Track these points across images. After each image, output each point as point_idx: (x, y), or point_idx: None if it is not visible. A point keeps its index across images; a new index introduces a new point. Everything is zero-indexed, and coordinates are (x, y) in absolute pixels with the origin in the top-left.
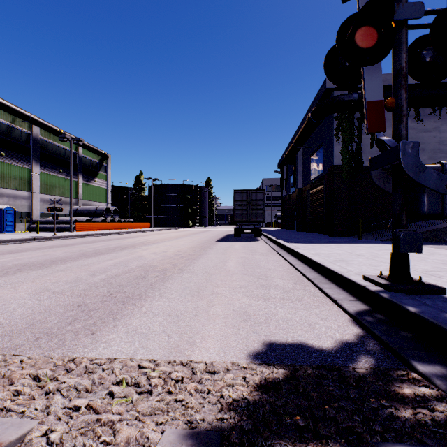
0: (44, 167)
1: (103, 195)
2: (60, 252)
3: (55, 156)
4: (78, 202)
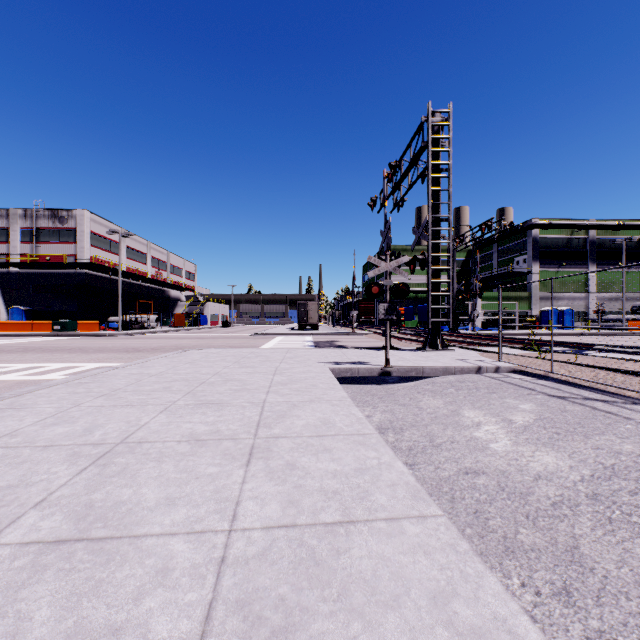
0: (600, 266)
1: None
2: (588, 339)
3: (613, 250)
4: None
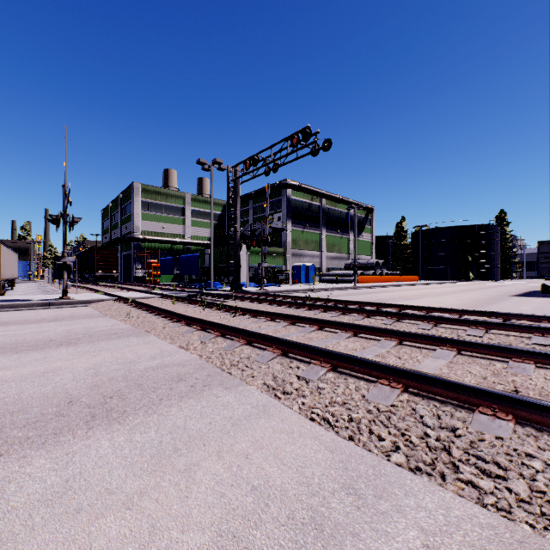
0: (328, 230)
1: (368, 248)
2: (383, 296)
3: (334, 219)
4: (349, 257)
